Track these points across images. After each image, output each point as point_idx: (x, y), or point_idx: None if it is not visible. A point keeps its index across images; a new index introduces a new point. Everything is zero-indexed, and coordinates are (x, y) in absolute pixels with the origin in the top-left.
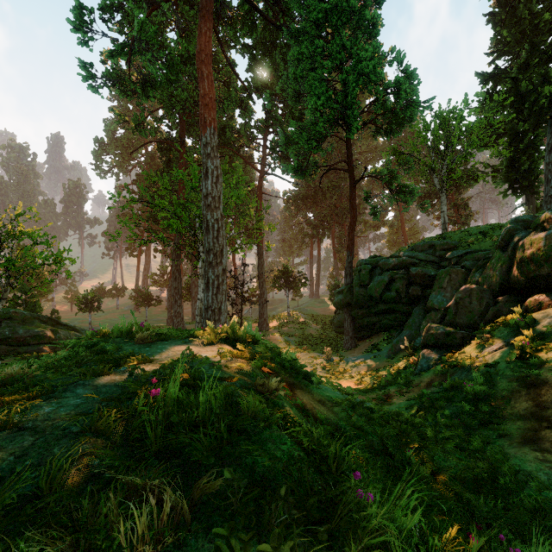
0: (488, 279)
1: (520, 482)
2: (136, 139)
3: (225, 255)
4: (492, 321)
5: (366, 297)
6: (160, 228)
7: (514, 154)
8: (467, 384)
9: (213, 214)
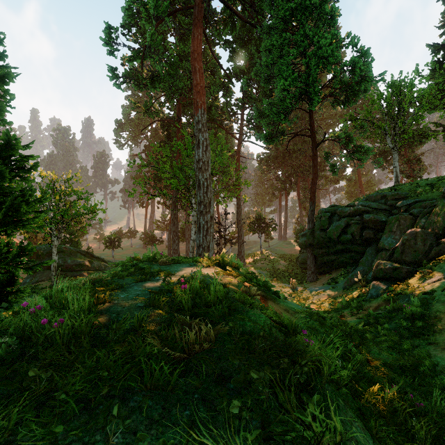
0: (432, 224)
1: (436, 371)
2: (145, 119)
3: (212, 206)
4: (434, 259)
5: (326, 239)
6: (162, 185)
7: None
8: (406, 306)
9: (203, 175)
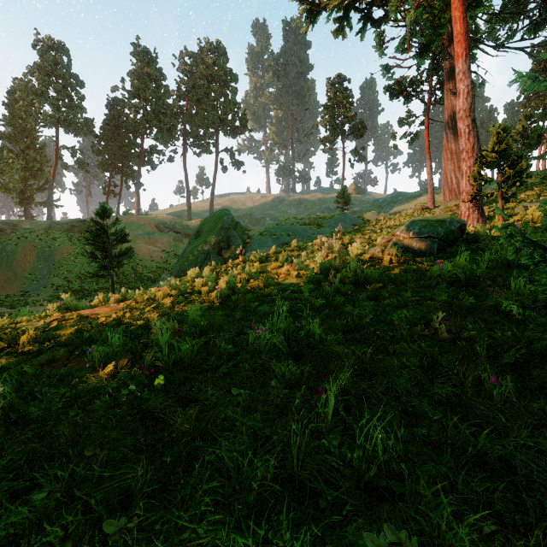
0: None
1: None
2: None
3: None
4: None
5: None
6: None
7: (24, 187)
8: None
9: None
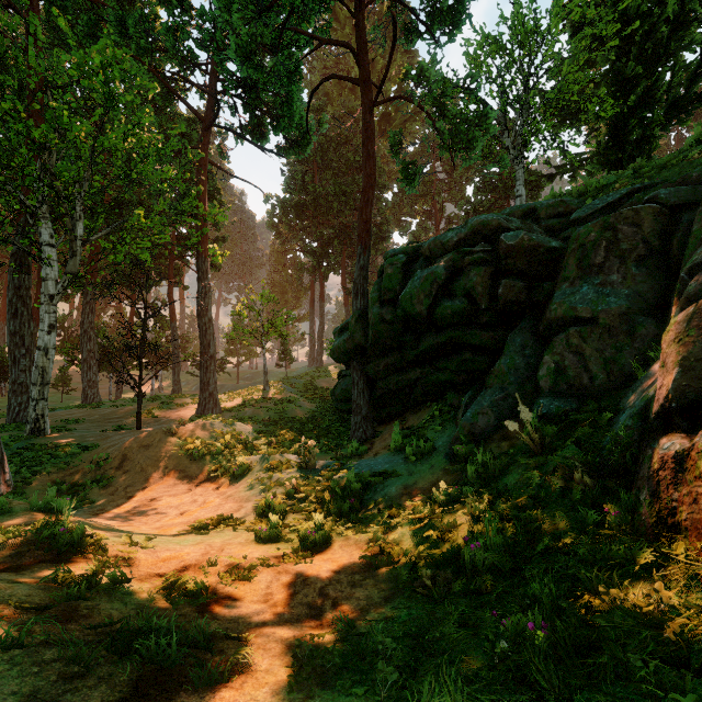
0: None
1: None
2: None
3: None
4: None
5: (396, 324)
6: None
7: (619, 117)
8: None
9: None
